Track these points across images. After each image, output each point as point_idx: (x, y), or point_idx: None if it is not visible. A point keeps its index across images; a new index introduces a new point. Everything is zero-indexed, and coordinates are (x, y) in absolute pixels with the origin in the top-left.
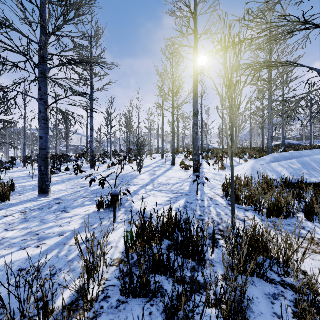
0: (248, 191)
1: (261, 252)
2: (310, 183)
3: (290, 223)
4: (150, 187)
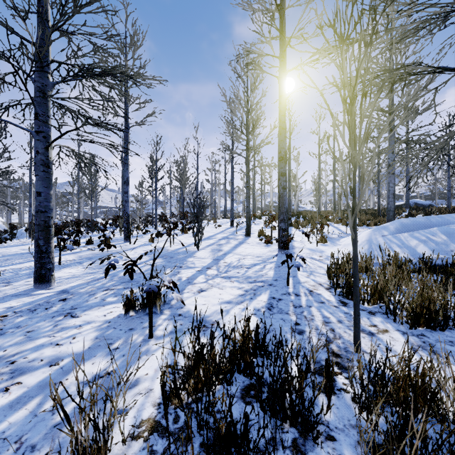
0: (373, 281)
1: (420, 406)
2: None
3: (453, 339)
4: (213, 272)
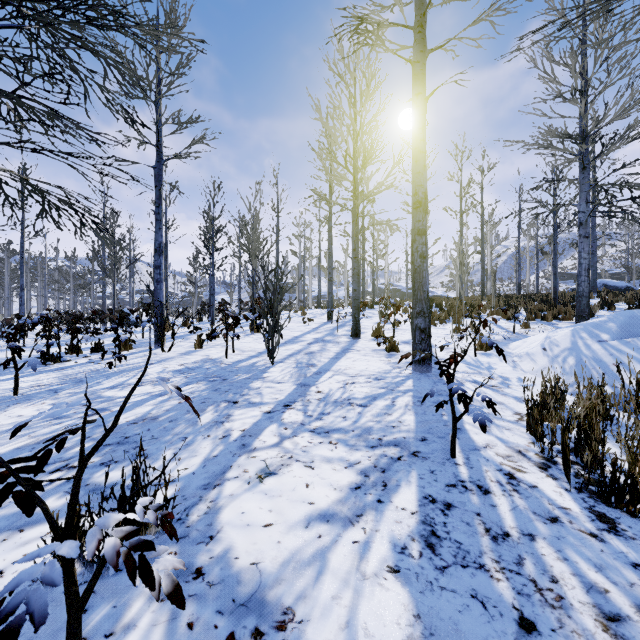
0: None
1: None
2: None
3: None
4: (296, 416)
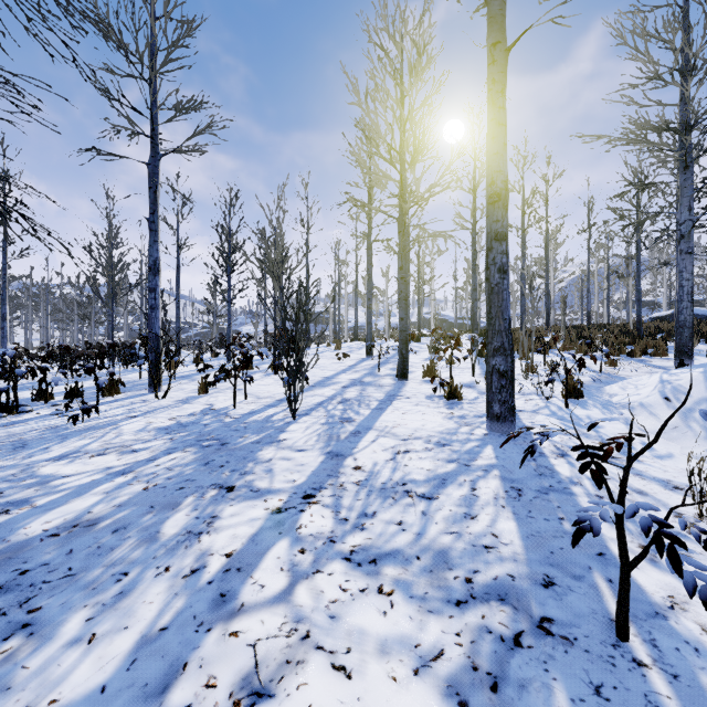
0: None
1: None
2: None
3: None
4: (321, 520)
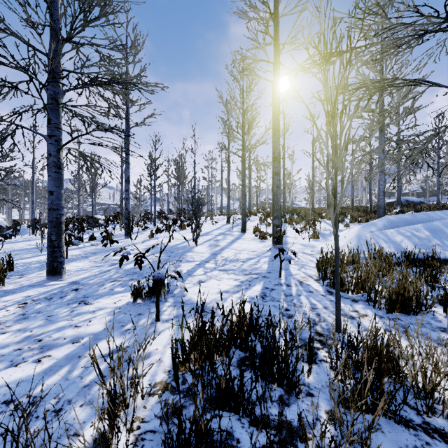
0: (357, 272)
1: (385, 371)
2: (444, 259)
3: (423, 321)
4: (211, 265)
